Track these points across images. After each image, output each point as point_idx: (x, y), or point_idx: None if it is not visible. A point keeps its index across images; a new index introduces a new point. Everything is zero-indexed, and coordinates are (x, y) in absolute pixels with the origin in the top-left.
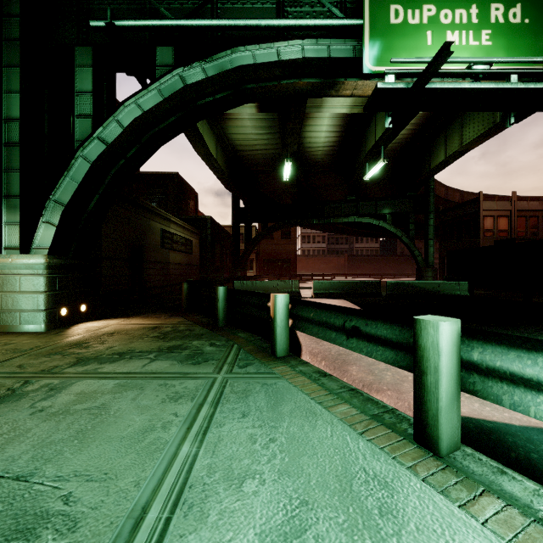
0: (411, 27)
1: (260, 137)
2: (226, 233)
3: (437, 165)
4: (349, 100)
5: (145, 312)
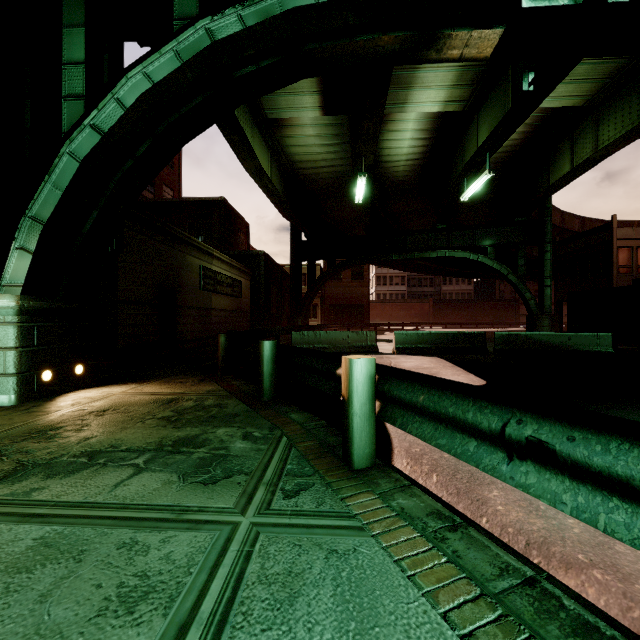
0: None
1: (325, 150)
2: (285, 273)
3: (559, 179)
4: (443, 93)
5: (169, 374)
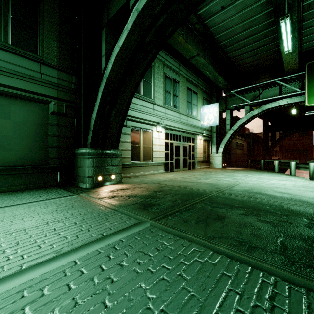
0: None
1: None
2: (260, 138)
3: None
4: None
5: (237, 167)
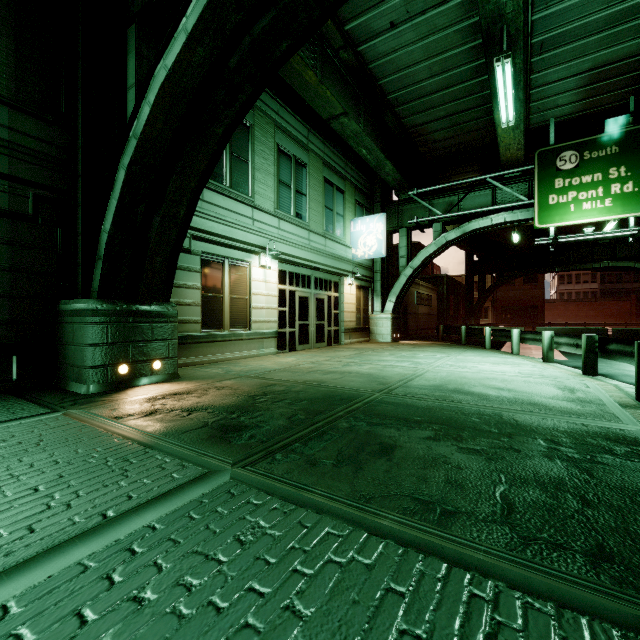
0: (561, 204)
1: None
2: (459, 284)
3: None
4: None
5: (420, 340)
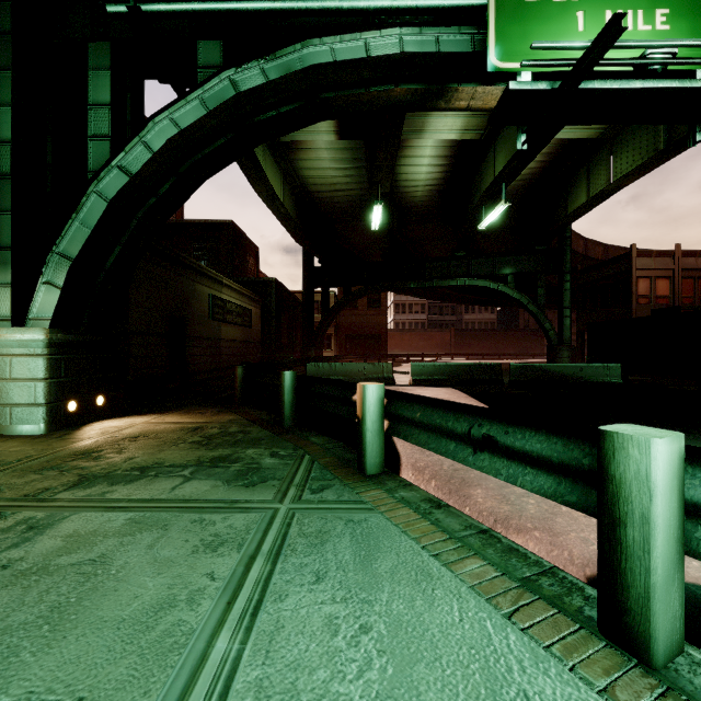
0: (554, 6)
1: (340, 174)
2: (297, 301)
3: (576, 209)
4: (460, 122)
5: (186, 406)
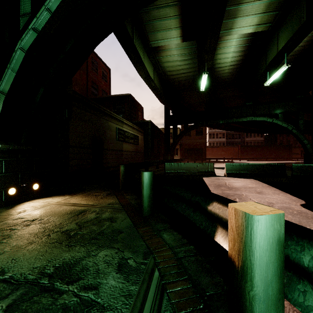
0: None
1: (183, 63)
2: (161, 132)
3: None
4: (256, 19)
5: (91, 189)
